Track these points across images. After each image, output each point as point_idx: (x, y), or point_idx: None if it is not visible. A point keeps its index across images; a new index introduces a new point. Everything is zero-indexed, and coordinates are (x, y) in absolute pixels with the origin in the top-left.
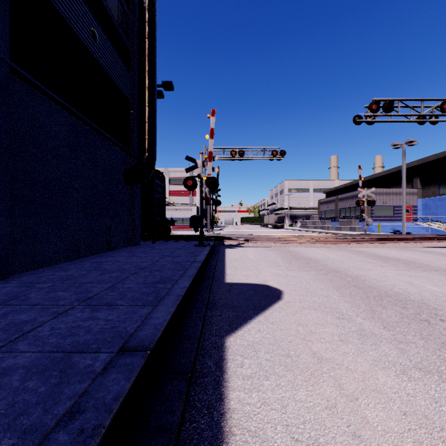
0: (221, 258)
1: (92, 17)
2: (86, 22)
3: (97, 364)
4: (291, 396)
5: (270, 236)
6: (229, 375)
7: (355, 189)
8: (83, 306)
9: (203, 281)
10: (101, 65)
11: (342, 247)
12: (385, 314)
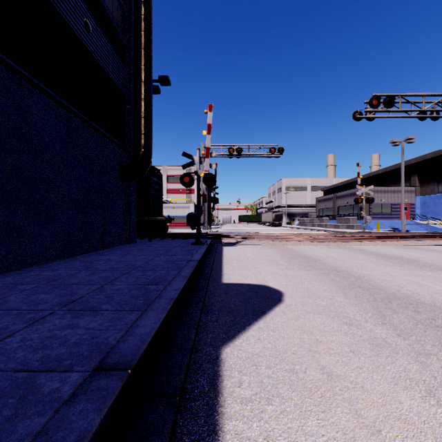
0: (218, 257)
1: (85, 7)
2: (78, 12)
3: (65, 387)
4: (300, 428)
5: (268, 234)
6: (225, 397)
7: (352, 187)
8: (64, 311)
9: (199, 282)
10: (94, 57)
11: (342, 245)
12: (397, 319)
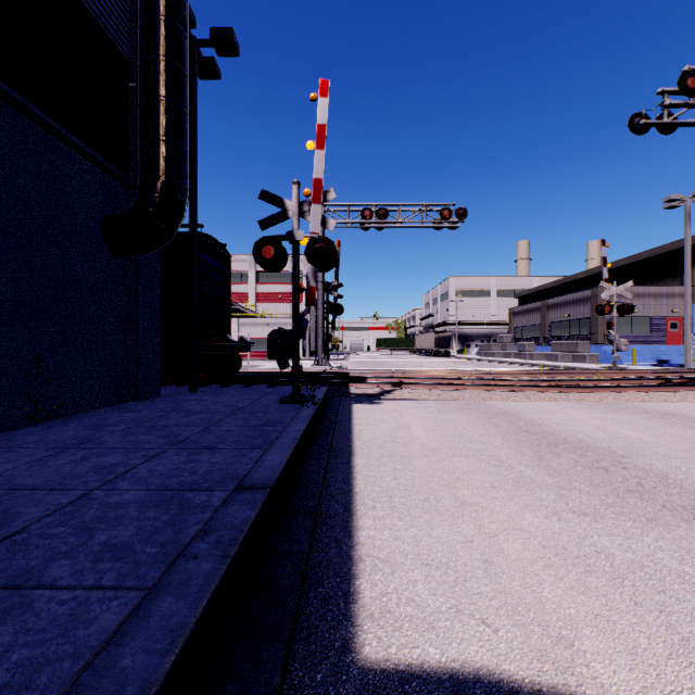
0: (341, 444)
1: None
2: None
3: None
4: None
5: (440, 373)
6: None
7: (571, 289)
8: None
9: (228, 692)
10: None
11: (611, 401)
12: None
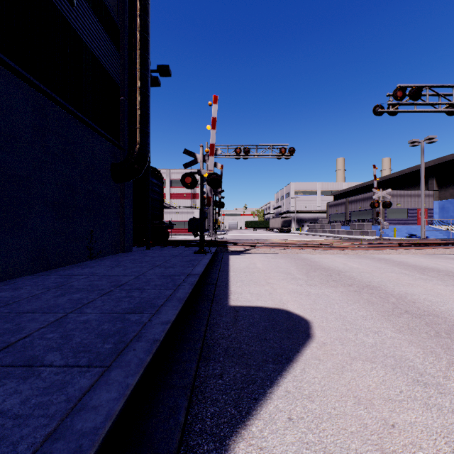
0: (224, 268)
1: None
2: None
3: None
4: None
5: (278, 241)
6: None
7: (365, 191)
8: None
9: (199, 305)
10: (80, 36)
11: (362, 254)
12: None
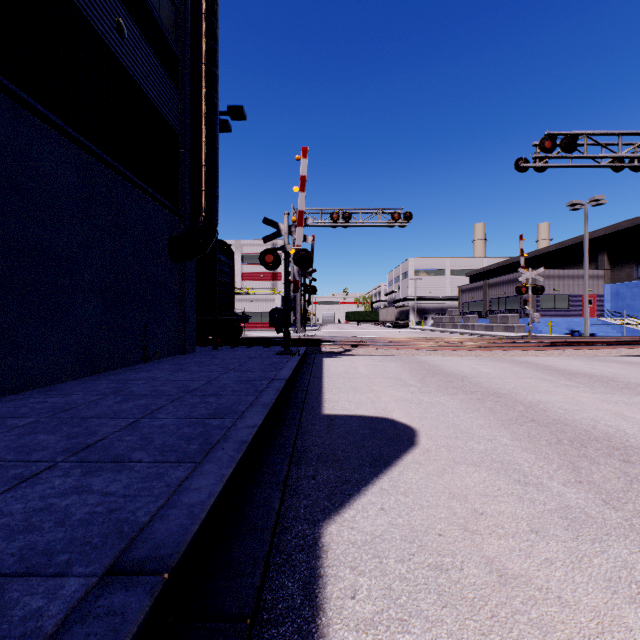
0: (316, 374)
1: None
2: (106, 7)
3: (52, 608)
4: None
5: (389, 339)
6: (329, 618)
7: (511, 270)
8: (72, 463)
9: (287, 413)
10: (132, 75)
11: (499, 356)
12: (599, 475)
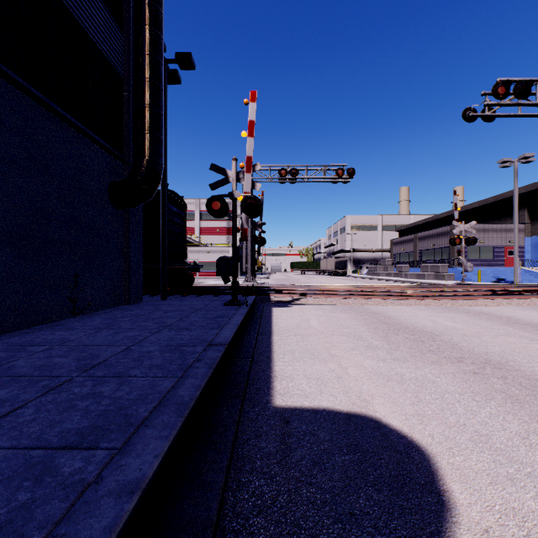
0: (265, 329)
1: None
2: None
3: None
4: None
5: (334, 287)
6: None
7: (437, 225)
8: None
9: (220, 409)
10: None
11: (449, 305)
12: None
